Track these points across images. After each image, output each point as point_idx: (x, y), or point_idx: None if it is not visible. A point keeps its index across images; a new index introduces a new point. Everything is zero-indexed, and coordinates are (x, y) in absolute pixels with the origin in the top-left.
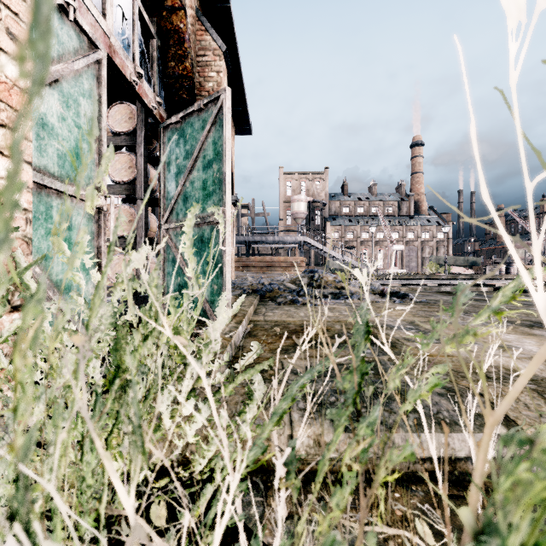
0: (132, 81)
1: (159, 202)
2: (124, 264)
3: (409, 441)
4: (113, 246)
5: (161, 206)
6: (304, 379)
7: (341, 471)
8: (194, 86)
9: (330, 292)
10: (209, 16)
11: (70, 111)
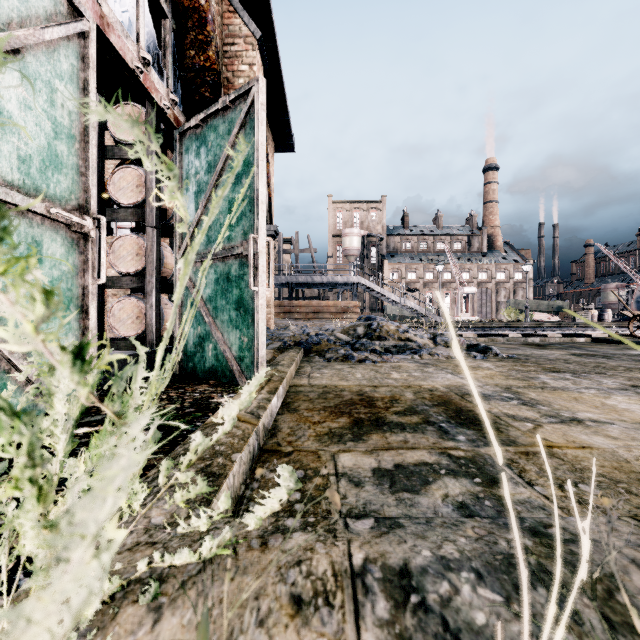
0: (135, 68)
1: (175, 230)
2: None
3: None
4: None
5: (177, 235)
6: None
7: None
8: (219, 82)
9: (393, 344)
10: None
11: (39, 97)
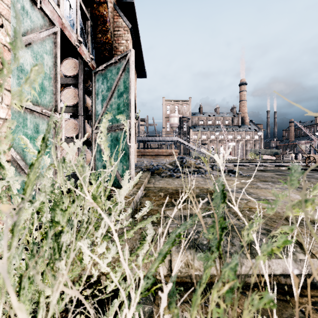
0: (75, 45)
1: (92, 117)
2: (54, 151)
3: (245, 264)
4: (47, 138)
5: (93, 119)
6: (180, 229)
7: (211, 307)
8: (112, 48)
9: (192, 170)
10: (121, 7)
11: (38, 62)
